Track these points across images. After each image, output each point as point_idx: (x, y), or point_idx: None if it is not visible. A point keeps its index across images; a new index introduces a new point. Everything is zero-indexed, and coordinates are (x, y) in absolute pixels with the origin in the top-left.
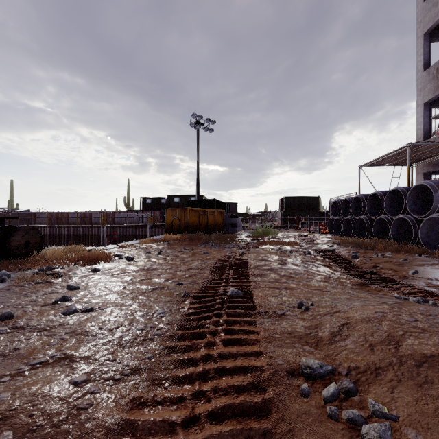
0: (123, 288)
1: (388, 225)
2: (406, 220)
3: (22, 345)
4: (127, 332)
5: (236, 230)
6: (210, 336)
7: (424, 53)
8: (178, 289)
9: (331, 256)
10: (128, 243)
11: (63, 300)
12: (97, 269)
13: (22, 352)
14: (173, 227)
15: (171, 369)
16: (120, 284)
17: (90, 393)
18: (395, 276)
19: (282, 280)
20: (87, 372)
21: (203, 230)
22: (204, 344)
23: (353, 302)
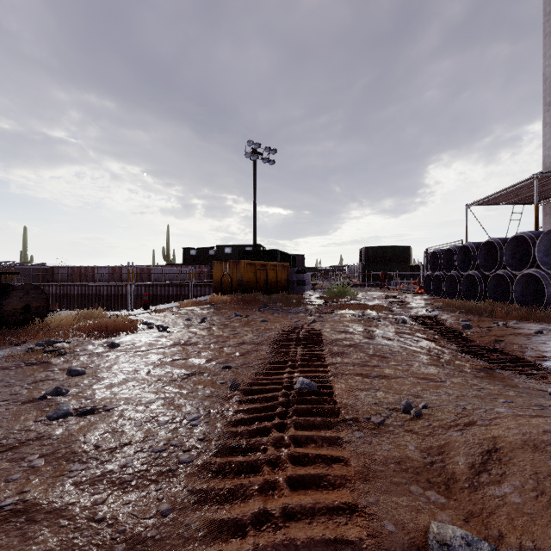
0: (147, 373)
1: (509, 283)
2: (535, 277)
3: None
4: (135, 456)
5: (303, 290)
6: (267, 469)
7: None
8: (223, 376)
9: (434, 325)
10: (164, 306)
11: (55, 394)
12: (115, 343)
13: None
14: (223, 285)
15: (198, 539)
16: (143, 366)
17: None
18: (530, 355)
19: (372, 363)
20: (47, 550)
21: (261, 290)
22: (257, 487)
23: (492, 405)
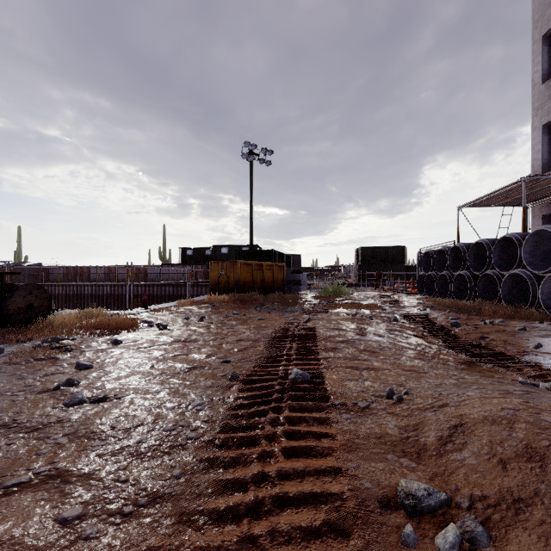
0: (151, 367)
1: (497, 283)
2: (521, 276)
3: (1, 453)
4: (149, 434)
5: (299, 289)
6: (265, 442)
7: (542, 62)
8: (223, 369)
9: (424, 323)
10: (162, 305)
11: (68, 385)
12: (119, 340)
13: None
14: (220, 285)
15: (208, 495)
16: (147, 361)
17: (83, 538)
18: (511, 350)
19: (363, 357)
20: (84, 502)
21: (257, 289)
22: (256, 456)
23: (465, 390)
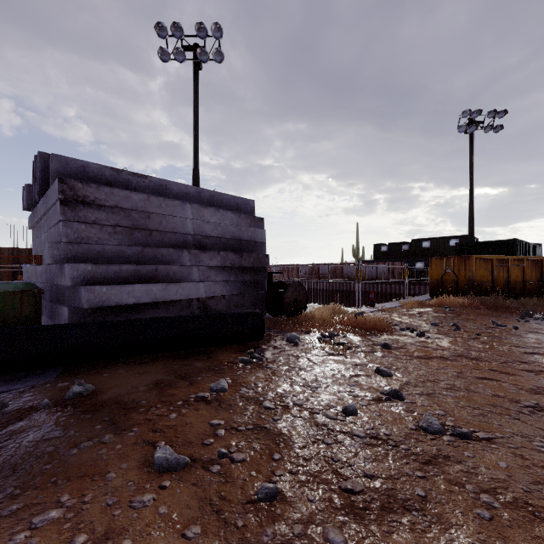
0: (465, 391)
1: None
2: None
3: (425, 490)
4: None
5: None
6: None
7: None
8: None
9: None
10: (385, 305)
11: (396, 397)
12: (389, 344)
13: (442, 512)
14: (444, 285)
15: None
16: (449, 380)
17: None
18: None
19: None
20: None
21: (499, 292)
22: None
23: None
